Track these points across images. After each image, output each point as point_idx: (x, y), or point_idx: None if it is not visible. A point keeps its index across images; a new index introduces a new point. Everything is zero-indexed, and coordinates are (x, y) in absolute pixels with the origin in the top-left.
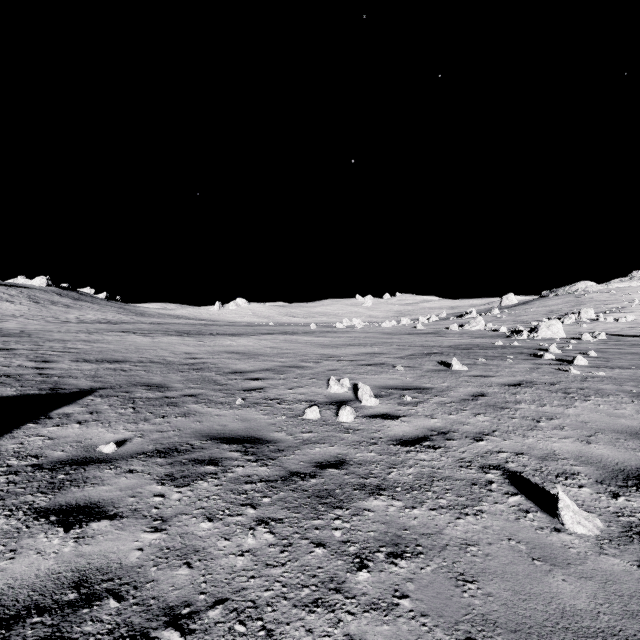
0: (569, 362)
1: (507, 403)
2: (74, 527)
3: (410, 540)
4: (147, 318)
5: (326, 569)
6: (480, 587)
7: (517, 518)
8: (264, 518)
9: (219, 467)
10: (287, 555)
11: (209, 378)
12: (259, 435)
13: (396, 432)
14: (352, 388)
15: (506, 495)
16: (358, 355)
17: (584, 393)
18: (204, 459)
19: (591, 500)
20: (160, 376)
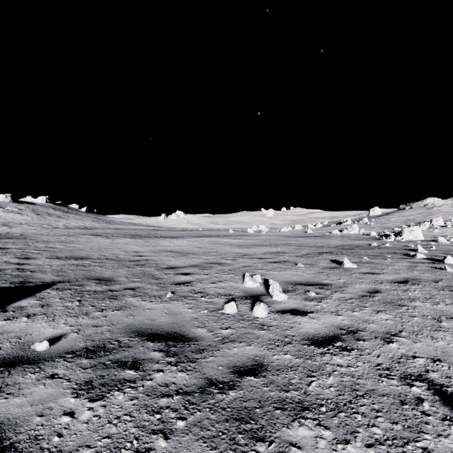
0: (439, 261)
1: (402, 300)
2: None
3: None
4: (113, 225)
5: None
6: None
7: None
8: None
9: (139, 372)
10: None
11: (149, 273)
12: (182, 331)
13: (307, 330)
14: (263, 283)
15: (446, 422)
16: (266, 254)
17: None
18: (127, 361)
19: None
20: (111, 271)
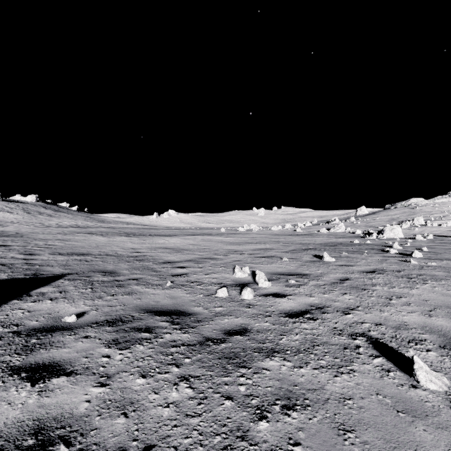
0: (408, 255)
1: (366, 285)
2: (39, 382)
3: (299, 394)
4: (106, 224)
5: (234, 419)
6: (358, 436)
7: (381, 376)
8: (185, 375)
9: (152, 334)
10: (203, 407)
11: (148, 266)
12: (183, 309)
13: (284, 307)
14: (251, 274)
15: (371, 357)
16: (255, 250)
17: (422, 278)
18: (141, 327)
19: (437, 362)
20: (112, 265)
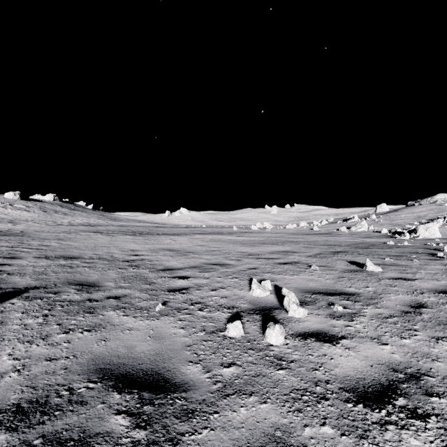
0: None
1: None
2: None
3: None
4: (117, 222)
5: None
6: None
7: None
8: None
9: None
10: None
11: (142, 275)
12: (167, 370)
13: (345, 370)
14: (274, 291)
15: None
16: (273, 253)
17: None
18: (69, 438)
19: None
20: (99, 273)
